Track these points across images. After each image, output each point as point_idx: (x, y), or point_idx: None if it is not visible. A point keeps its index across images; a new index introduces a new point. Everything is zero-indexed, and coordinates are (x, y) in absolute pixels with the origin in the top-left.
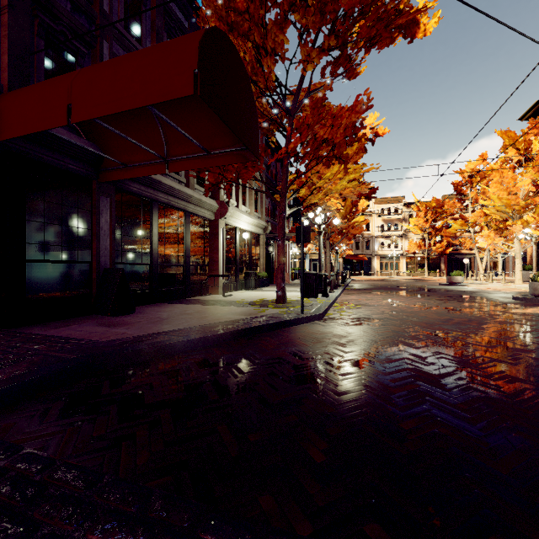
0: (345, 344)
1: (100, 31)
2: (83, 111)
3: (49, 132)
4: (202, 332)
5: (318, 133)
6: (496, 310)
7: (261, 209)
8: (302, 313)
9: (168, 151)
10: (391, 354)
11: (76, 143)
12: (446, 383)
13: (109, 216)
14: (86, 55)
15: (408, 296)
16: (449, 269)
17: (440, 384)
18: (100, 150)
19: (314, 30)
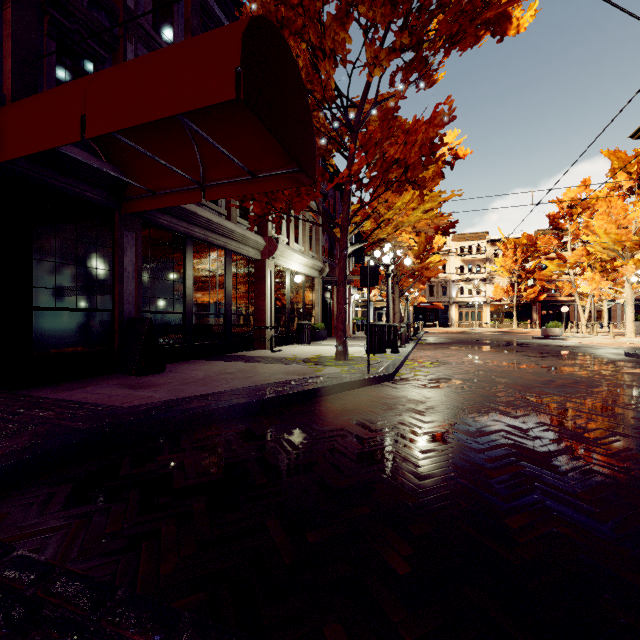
0: (424, 412)
1: (123, 31)
2: (100, 123)
3: (60, 151)
4: (246, 396)
5: (388, 152)
6: (607, 369)
7: (316, 247)
8: (368, 373)
9: (204, 174)
10: (482, 424)
11: (93, 165)
12: (559, 464)
13: (135, 254)
14: (106, 60)
15: (495, 351)
16: (543, 320)
17: (551, 465)
18: (123, 174)
19: (383, 25)
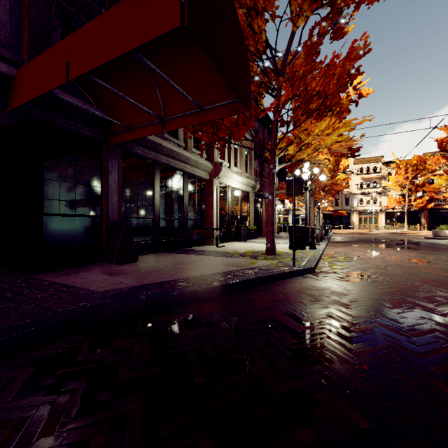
0: (349, 305)
1: None
2: (79, 66)
3: (58, 97)
4: (194, 284)
5: (310, 85)
6: None
7: (250, 170)
8: (294, 266)
9: (164, 111)
10: (411, 322)
11: (83, 107)
12: None
13: (117, 175)
14: None
15: (396, 249)
16: (430, 224)
17: None
18: (108, 116)
19: None
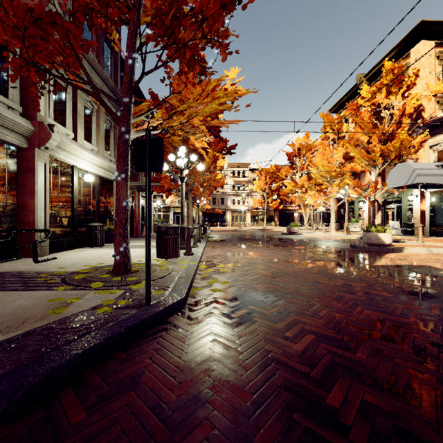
0: None
1: None
2: None
3: None
4: None
5: None
6: (363, 263)
7: (115, 152)
8: (148, 304)
9: None
10: None
11: None
12: None
13: None
14: None
15: (268, 247)
16: (280, 221)
17: None
18: None
19: None
